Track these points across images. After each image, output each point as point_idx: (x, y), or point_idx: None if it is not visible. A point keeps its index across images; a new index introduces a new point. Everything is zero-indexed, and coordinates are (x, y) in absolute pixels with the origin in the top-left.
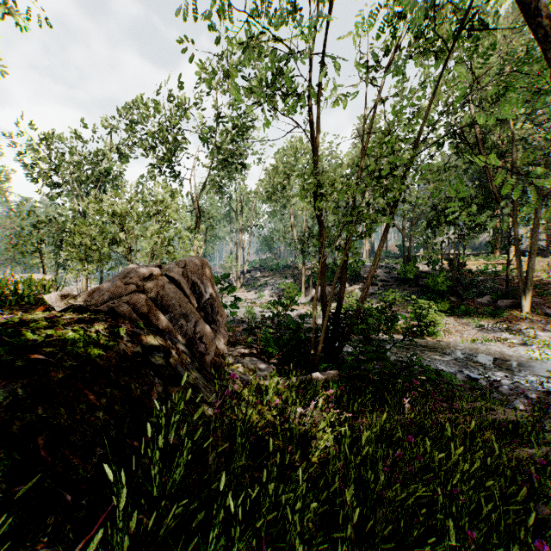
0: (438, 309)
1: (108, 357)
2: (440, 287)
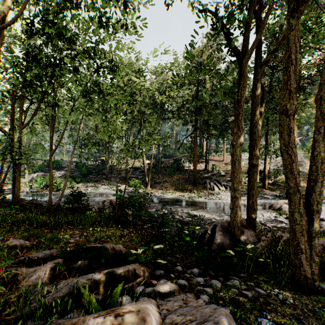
0: (77, 181)
1: None
2: (84, 172)
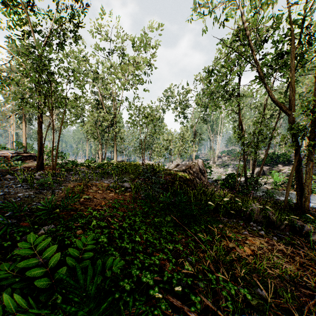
0: None
1: (189, 178)
2: None
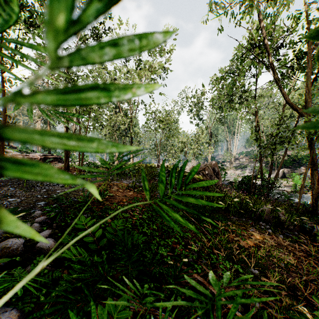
0: None
1: (202, 180)
2: None
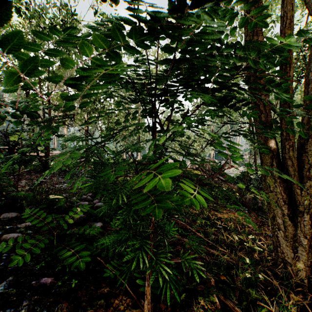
0: None
1: (200, 174)
2: None
